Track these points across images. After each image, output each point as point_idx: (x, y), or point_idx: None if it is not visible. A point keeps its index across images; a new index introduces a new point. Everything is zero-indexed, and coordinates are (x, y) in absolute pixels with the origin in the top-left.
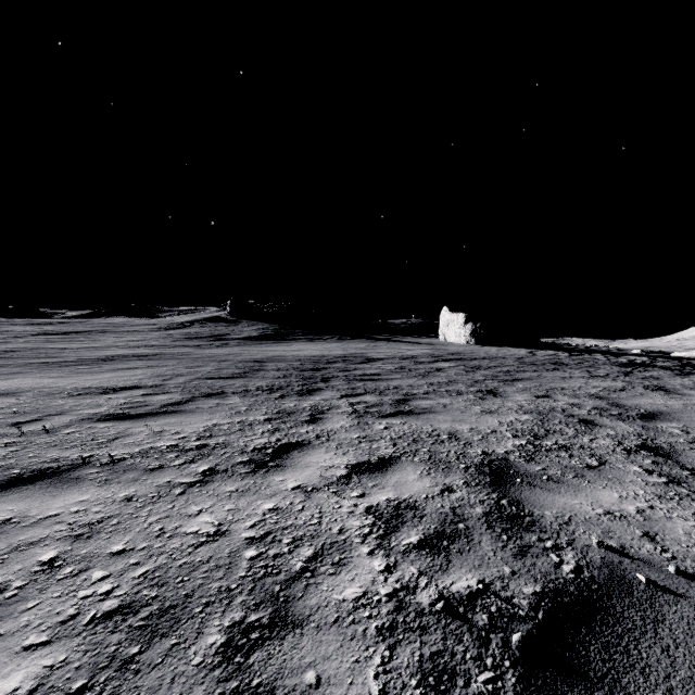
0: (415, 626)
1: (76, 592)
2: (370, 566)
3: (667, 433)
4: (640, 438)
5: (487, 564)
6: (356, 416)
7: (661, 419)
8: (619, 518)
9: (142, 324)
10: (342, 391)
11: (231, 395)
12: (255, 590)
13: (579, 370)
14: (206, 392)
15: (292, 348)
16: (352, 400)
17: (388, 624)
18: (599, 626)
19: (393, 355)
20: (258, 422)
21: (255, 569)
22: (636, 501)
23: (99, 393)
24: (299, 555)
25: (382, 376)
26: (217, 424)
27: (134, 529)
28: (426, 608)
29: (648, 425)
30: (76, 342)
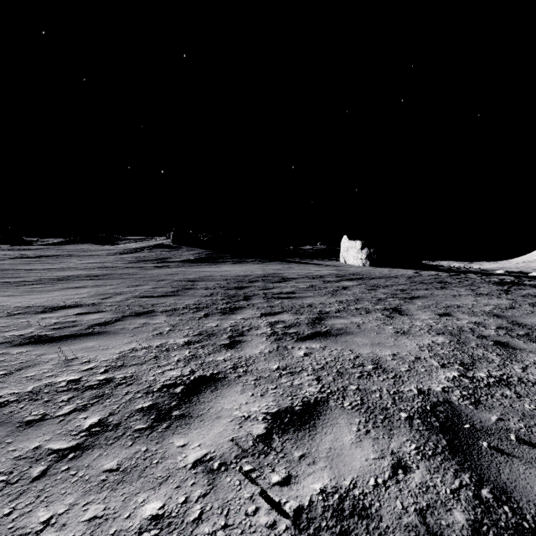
0: None
1: None
2: None
3: None
4: None
5: None
6: (275, 338)
7: None
8: None
9: (103, 249)
10: (262, 309)
11: (159, 314)
12: None
13: (463, 289)
14: (137, 311)
15: (221, 269)
16: (271, 319)
17: None
18: None
19: (304, 275)
20: (177, 347)
21: None
22: None
23: (37, 312)
24: None
25: (297, 294)
26: (134, 348)
27: None
28: None
29: None
30: (43, 264)
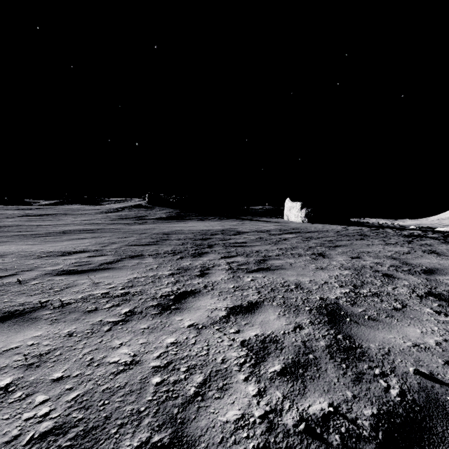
0: (283, 445)
1: (21, 414)
2: (246, 391)
3: (444, 284)
4: (426, 287)
5: (333, 389)
6: (231, 271)
7: (438, 274)
8: (424, 349)
9: (91, 209)
10: (221, 254)
11: (147, 257)
12: (159, 412)
13: (377, 240)
14: (131, 255)
15: (188, 225)
16: (228, 260)
17: (262, 444)
18: (428, 445)
19: (254, 230)
20: (165, 276)
21: (159, 394)
22: (434, 335)
23: (58, 255)
24: (192, 381)
25: (248, 243)
26: (137, 277)
27: (71, 359)
28: (291, 429)
29: (430, 277)
30: (46, 221)
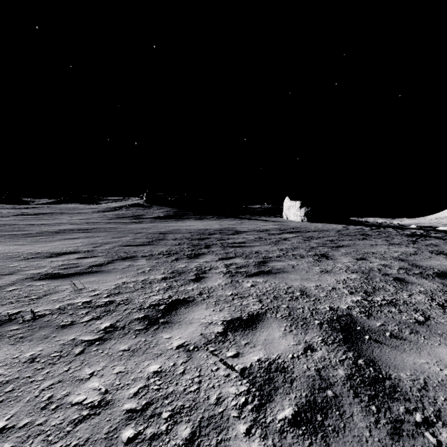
0: None
1: None
2: None
3: None
4: (445, 293)
5: None
6: (230, 275)
7: None
8: None
9: (88, 208)
10: (219, 255)
11: (140, 258)
12: None
13: (380, 239)
14: (123, 256)
15: (186, 224)
16: (226, 262)
17: None
18: None
19: (253, 229)
20: (157, 281)
21: None
22: None
23: (46, 257)
24: (176, 436)
25: (247, 243)
26: (126, 282)
27: (23, 398)
28: None
29: (446, 282)
30: (41, 220)
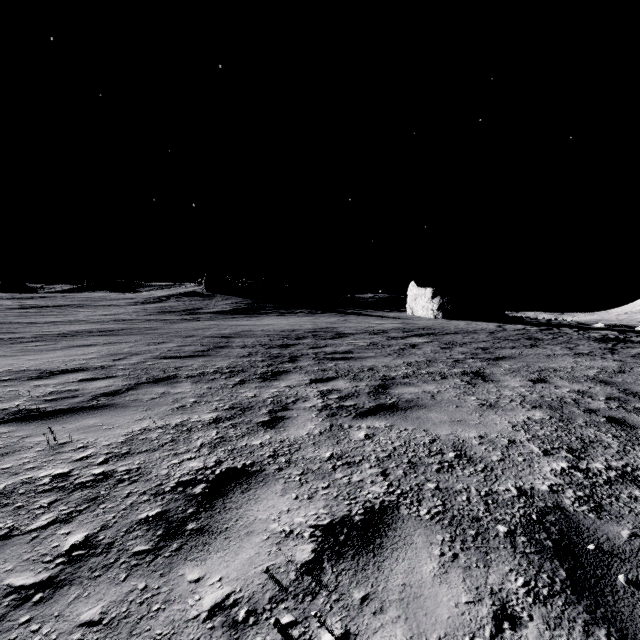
0: None
1: None
2: None
3: None
4: None
5: None
6: (328, 414)
7: None
8: None
9: (121, 298)
10: (311, 374)
11: (183, 381)
12: None
13: (559, 347)
14: (156, 376)
15: (263, 322)
16: (322, 387)
17: None
18: None
19: (364, 330)
20: (201, 426)
21: None
22: None
23: (30, 378)
24: None
25: (355, 354)
26: (147, 428)
27: None
28: None
29: None
30: (47, 316)
